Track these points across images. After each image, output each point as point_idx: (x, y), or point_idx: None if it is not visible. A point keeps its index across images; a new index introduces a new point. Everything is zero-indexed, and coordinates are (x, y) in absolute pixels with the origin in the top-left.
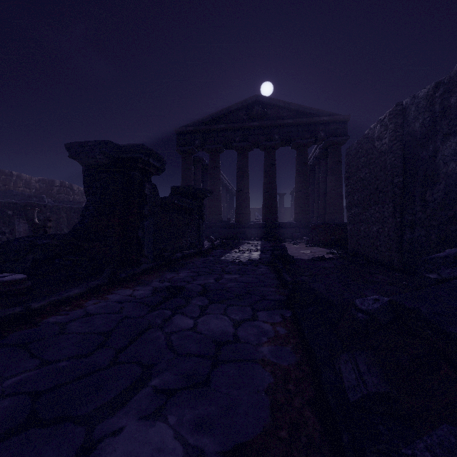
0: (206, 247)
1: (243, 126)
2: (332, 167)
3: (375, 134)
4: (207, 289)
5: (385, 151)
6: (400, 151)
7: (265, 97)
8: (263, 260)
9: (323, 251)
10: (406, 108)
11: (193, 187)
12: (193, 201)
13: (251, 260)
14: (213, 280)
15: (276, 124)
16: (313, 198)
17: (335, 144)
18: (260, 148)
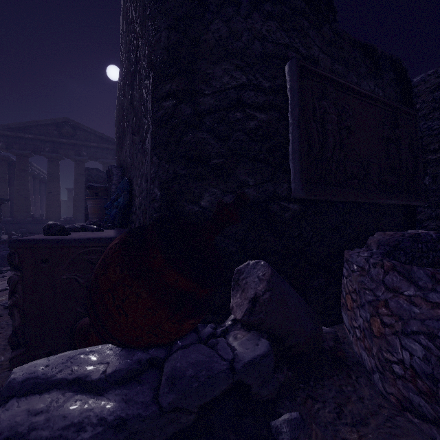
0: (1, 240)
1: (53, 140)
2: None
3: None
4: None
5: None
6: None
7: (74, 121)
8: None
9: None
10: None
11: None
12: None
13: None
14: None
15: (84, 144)
16: None
17: None
18: (71, 159)
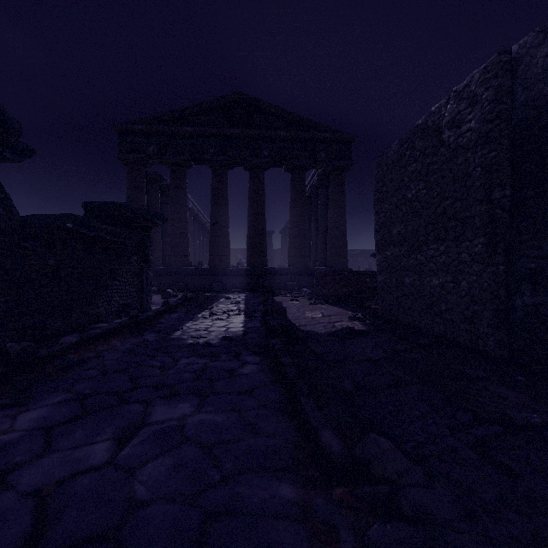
0: (151, 311)
1: (221, 132)
2: (334, 198)
3: (445, 118)
4: (44, 535)
5: (467, 145)
6: (508, 139)
7: (250, 97)
8: (249, 336)
9: (341, 314)
10: (522, 57)
11: (126, 205)
12: (127, 230)
13: (229, 339)
14: (110, 443)
15: (266, 135)
16: (309, 238)
17: (338, 170)
18: (244, 166)
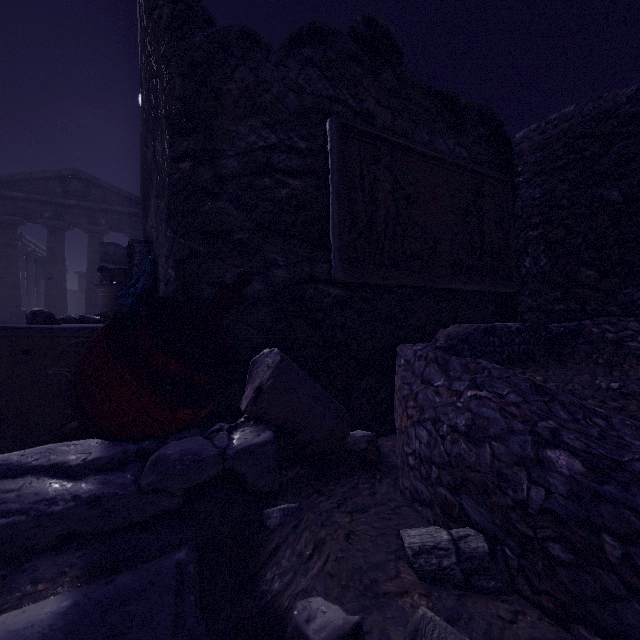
0: None
1: (55, 201)
2: None
3: None
4: None
5: None
6: None
7: (87, 174)
8: None
9: None
10: None
11: None
12: None
13: None
14: None
15: (102, 208)
16: None
17: None
18: (83, 230)
